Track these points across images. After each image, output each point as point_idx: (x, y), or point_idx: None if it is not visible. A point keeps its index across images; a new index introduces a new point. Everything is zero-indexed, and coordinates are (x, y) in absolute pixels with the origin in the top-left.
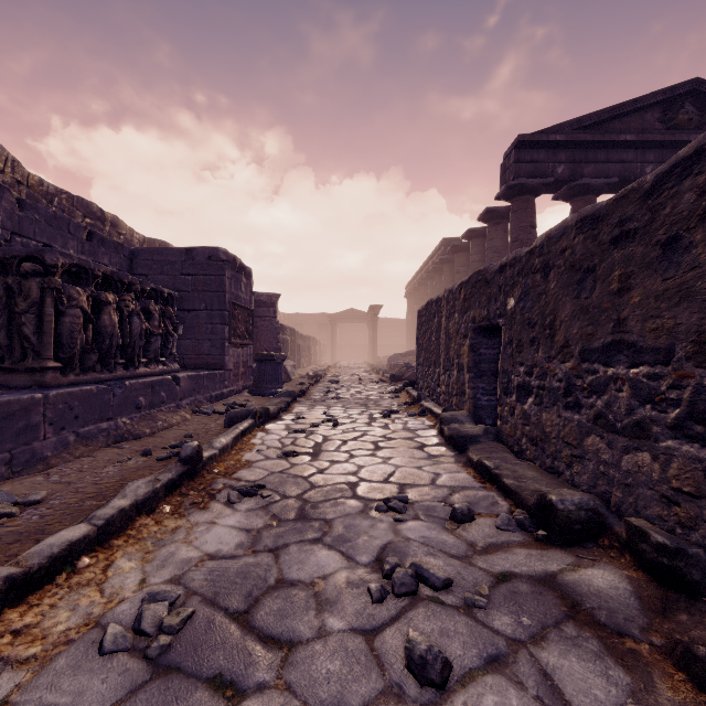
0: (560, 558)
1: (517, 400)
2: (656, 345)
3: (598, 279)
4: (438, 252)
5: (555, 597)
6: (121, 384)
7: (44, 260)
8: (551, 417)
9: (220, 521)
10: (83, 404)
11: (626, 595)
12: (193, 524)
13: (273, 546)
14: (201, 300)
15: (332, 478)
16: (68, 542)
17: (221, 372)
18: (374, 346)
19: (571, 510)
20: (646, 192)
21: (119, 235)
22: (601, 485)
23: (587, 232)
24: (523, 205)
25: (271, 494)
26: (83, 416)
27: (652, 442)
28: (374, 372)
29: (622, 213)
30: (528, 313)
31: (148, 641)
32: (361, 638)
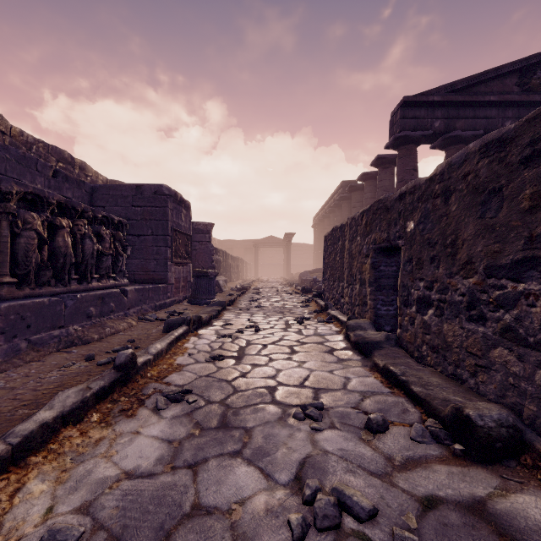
0: (485, 479)
1: (417, 312)
2: None
3: (505, 199)
4: (338, 191)
5: (490, 532)
6: (73, 296)
7: None
8: (452, 328)
9: (144, 430)
10: (35, 314)
11: None
12: (117, 434)
13: (192, 461)
14: (148, 227)
15: (253, 382)
16: None
17: (164, 285)
18: (288, 265)
19: (491, 426)
20: None
21: (86, 177)
22: (511, 397)
23: (492, 155)
24: (407, 153)
25: (197, 400)
26: (35, 325)
27: None
28: (288, 285)
29: (535, 132)
30: (428, 234)
31: None
32: None
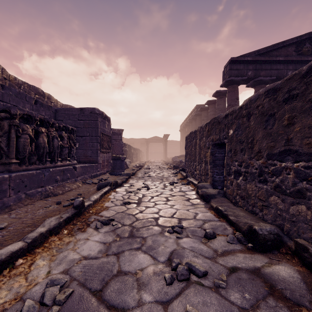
0: (261, 259)
1: (234, 178)
2: (309, 151)
3: (276, 119)
4: (194, 110)
5: (261, 281)
6: (48, 170)
7: (10, 112)
8: (251, 186)
9: (91, 238)
10: (29, 179)
11: (298, 281)
12: (77, 240)
13: (116, 252)
14: (87, 132)
15: (146, 215)
16: (11, 252)
17: (96, 164)
18: (166, 153)
19: (266, 234)
20: (303, 75)
21: (51, 103)
22: (278, 221)
23: (270, 96)
24: (233, 89)
25: (117, 224)
26: (29, 185)
27: (307, 200)
28: (166, 164)
29: (290, 86)
30: (240, 137)
31: (47, 309)
32: (160, 306)
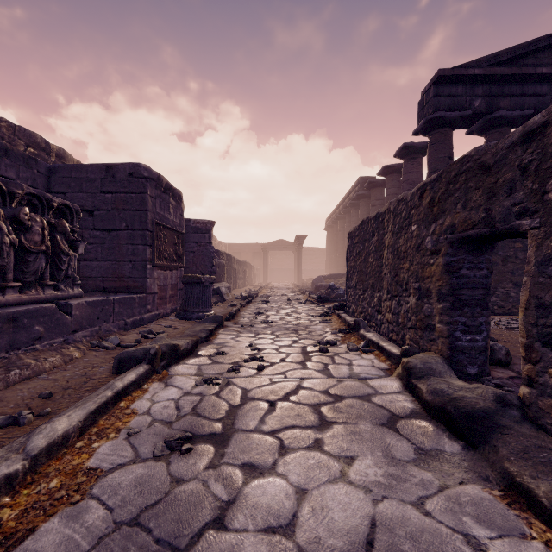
0: None
1: None
2: None
3: None
4: (355, 189)
5: None
6: None
7: None
8: None
9: None
10: None
11: None
12: None
13: None
14: (121, 219)
15: None
16: None
17: (141, 295)
18: (299, 270)
19: None
20: None
21: None
22: None
23: None
24: (441, 137)
25: None
26: None
27: None
28: (300, 292)
29: None
30: None
31: None
32: None
